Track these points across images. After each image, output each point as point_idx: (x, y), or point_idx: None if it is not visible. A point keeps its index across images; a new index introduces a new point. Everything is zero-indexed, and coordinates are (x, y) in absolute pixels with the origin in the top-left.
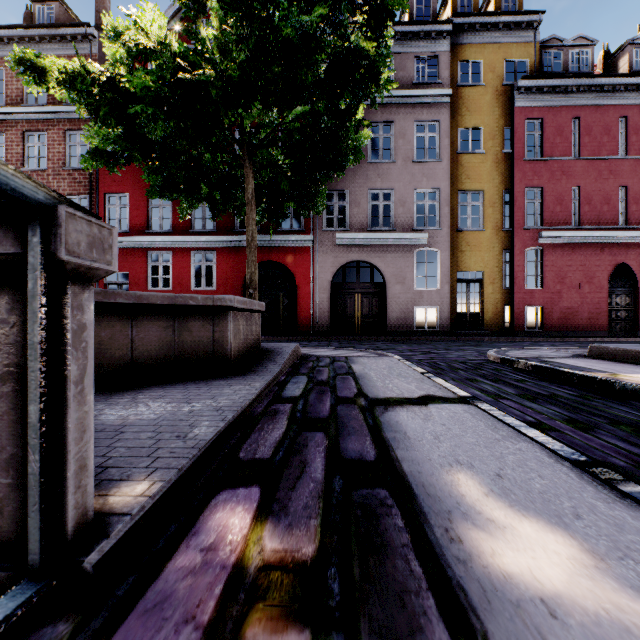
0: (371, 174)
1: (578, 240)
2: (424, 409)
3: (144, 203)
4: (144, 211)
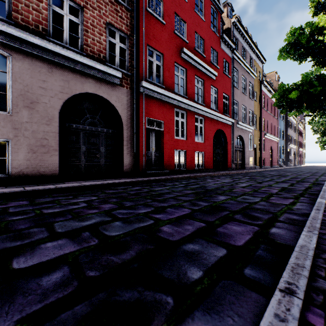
0: (242, 98)
1: (268, 137)
2: None
3: (172, 68)
4: (172, 74)
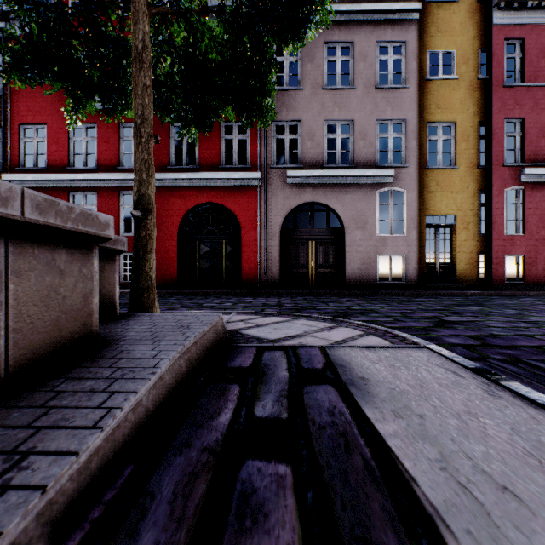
0: (327, 102)
1: None
2: None
3: (64, 135)
4: (64, 145)
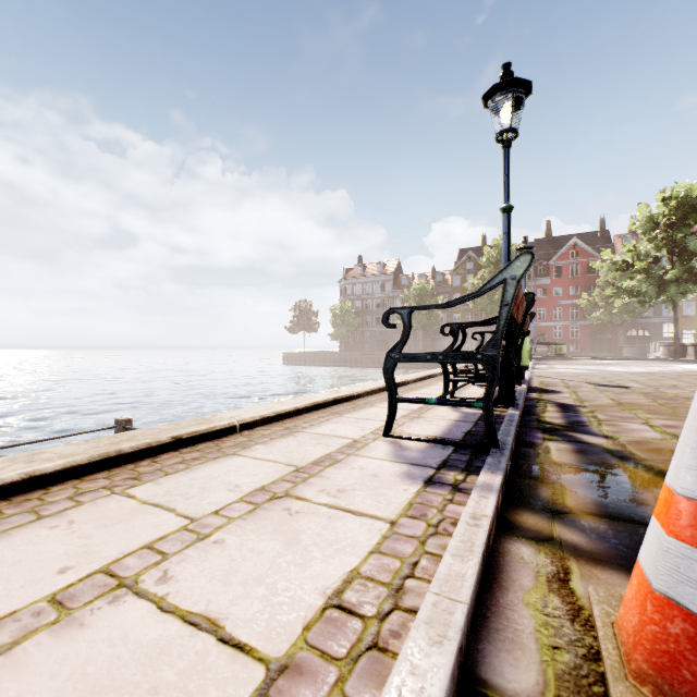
0: None
1: None
2: None
3: (551, 311)
4: (551, 314)
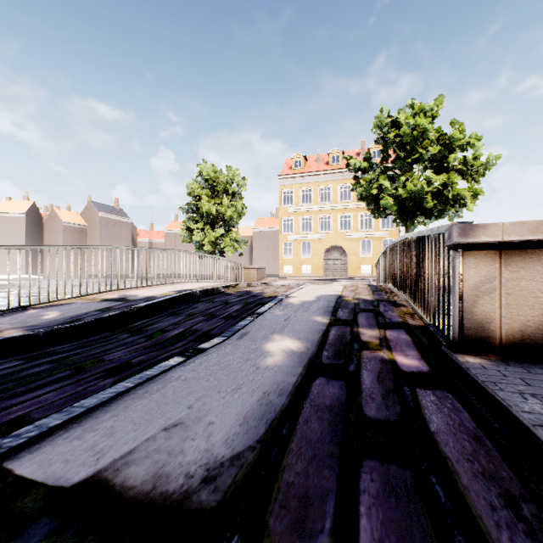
0: None
1: None
2: (135, 456)
3: None
4: None
